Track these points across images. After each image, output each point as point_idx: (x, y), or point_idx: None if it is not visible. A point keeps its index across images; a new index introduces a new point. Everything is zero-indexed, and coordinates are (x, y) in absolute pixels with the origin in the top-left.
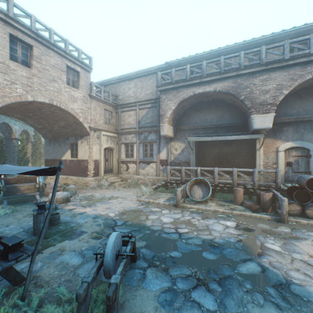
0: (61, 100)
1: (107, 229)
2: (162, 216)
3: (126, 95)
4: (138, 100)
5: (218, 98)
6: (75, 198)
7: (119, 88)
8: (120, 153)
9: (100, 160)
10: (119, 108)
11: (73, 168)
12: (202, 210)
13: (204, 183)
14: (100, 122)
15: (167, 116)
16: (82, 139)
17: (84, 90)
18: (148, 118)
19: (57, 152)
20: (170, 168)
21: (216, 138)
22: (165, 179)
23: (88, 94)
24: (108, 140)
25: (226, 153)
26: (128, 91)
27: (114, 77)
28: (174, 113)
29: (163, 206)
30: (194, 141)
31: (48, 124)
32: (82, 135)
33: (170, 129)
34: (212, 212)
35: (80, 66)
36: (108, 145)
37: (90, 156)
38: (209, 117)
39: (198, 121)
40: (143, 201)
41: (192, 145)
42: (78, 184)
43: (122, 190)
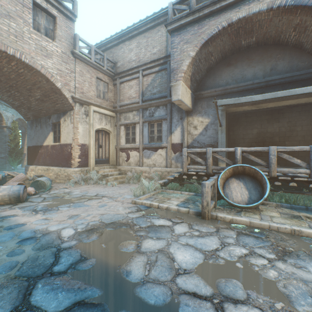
0: (23, 49)
1: (12, 289)
2: (173, 243)
3: (126, 59)
4: (142, 65)
5: (270, 31)
6: (38, 197)
7: (118, 53)
8: (119, 137)
9: (90, 144)
10: (117, 78)
11: (55, 156)
12: (261, 228)
13: (249, 175)
14: (91, 94)
15: (182, 68)
16: (65, 115)
17: (64, 44)
18: (155, 86)
19: (39, 137)
20: (187, 152)
21: (271, 94)
22: (178, 171)
23: (70, 51)
24: (102, 119)
25: (270, 134)
26: (129, 54)
27: (110, 38)
28: (194, 67)
29: (176, 216)
30: (224, 112)
31: (24, 98)
32: (65, 111)
33: (187, 94)
34: (288, 235)
35: (58, 9)
36: (102, 125)
37: (74, 138)
38: (250, 72)
39: (231, 80)
40: (141, 203)
41: (221, 119)
42: (59, 177)
43: (117, 185)
